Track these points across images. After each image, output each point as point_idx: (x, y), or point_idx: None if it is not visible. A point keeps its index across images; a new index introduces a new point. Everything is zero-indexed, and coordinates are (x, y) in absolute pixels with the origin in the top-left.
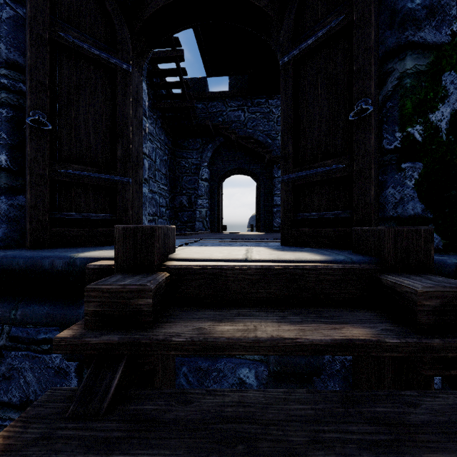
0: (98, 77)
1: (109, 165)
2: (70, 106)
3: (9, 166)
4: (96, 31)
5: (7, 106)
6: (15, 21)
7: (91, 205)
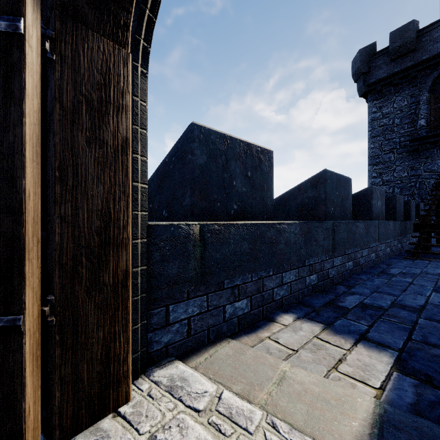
0: (438, 110)
1: (439, 123)
2: (434, 116)
3: (426, 126)
4: (437, 103)
5: (426, 118)
6: (426, 107)
7: (437, 129)
